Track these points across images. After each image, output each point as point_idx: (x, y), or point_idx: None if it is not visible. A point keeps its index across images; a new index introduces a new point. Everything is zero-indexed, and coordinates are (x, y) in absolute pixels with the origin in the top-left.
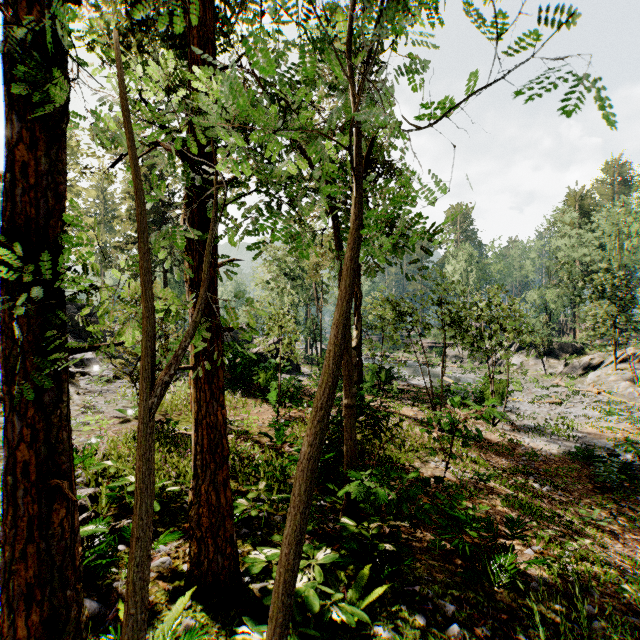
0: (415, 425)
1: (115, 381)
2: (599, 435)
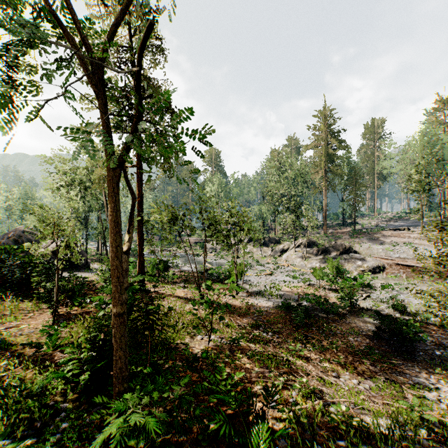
0: (186, 303)
1: None
2: (291, 292)
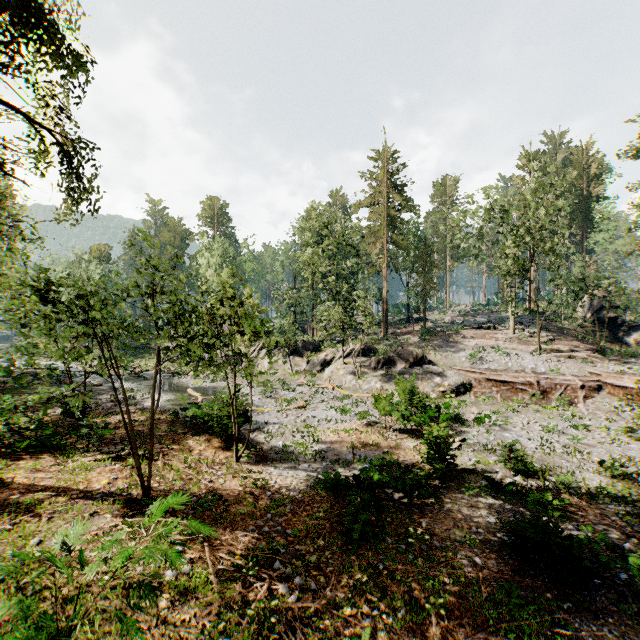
0: (94, 517)
1: None
2: (340, 442)
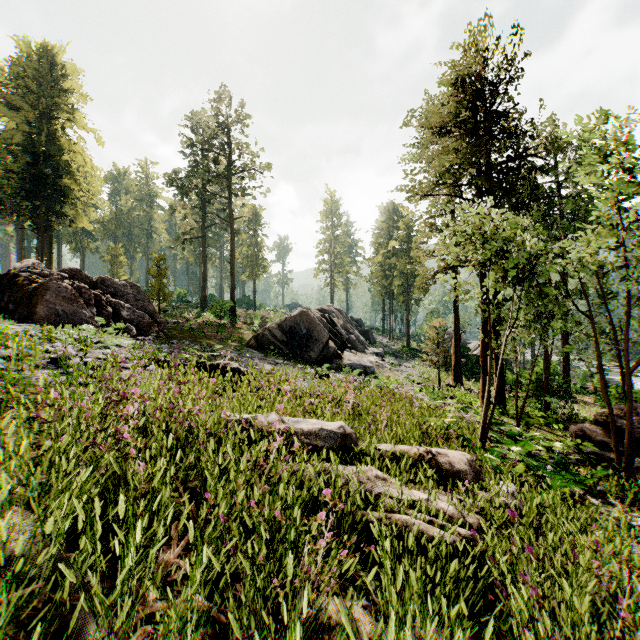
0: None
1: (399, 366)
2: None
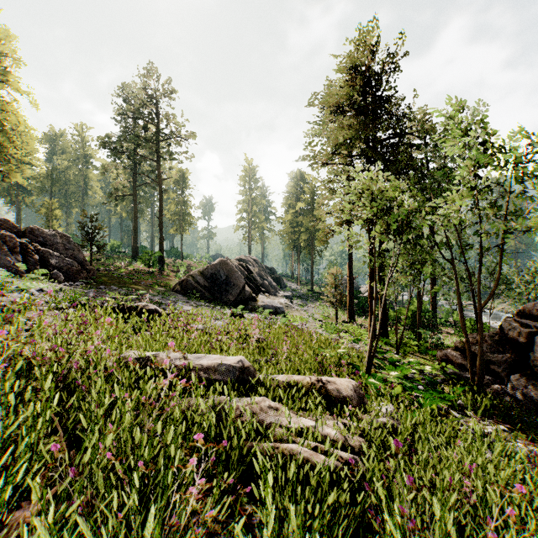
0: None
1: (305, 306)
2: None
